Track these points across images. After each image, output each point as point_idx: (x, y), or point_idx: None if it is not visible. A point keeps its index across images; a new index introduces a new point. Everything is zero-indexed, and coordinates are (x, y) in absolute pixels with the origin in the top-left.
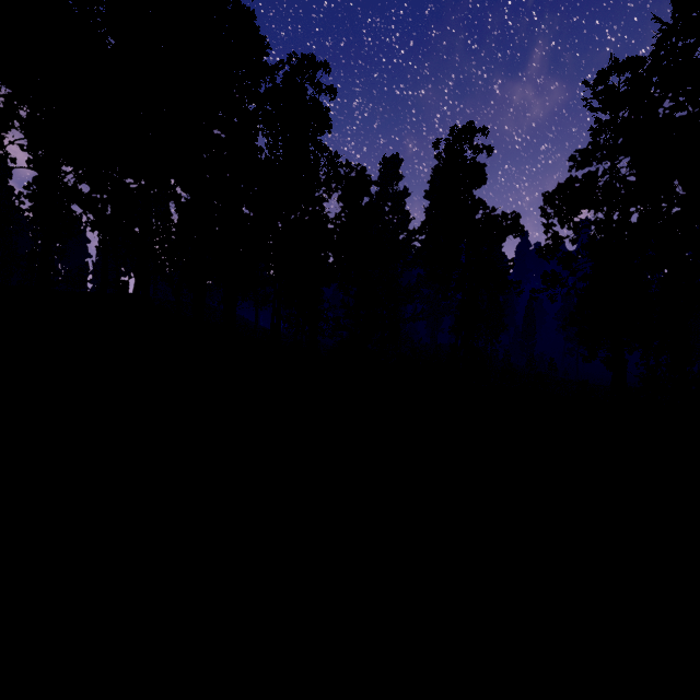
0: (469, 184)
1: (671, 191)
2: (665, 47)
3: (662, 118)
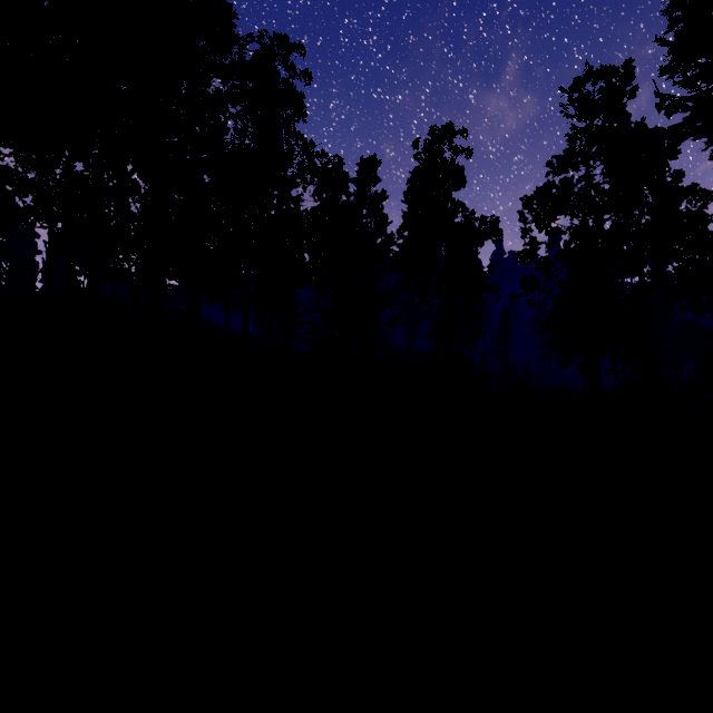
0: (449, 186)
1: (641, 200)
2: (681, 8)
3: (634, 127)
